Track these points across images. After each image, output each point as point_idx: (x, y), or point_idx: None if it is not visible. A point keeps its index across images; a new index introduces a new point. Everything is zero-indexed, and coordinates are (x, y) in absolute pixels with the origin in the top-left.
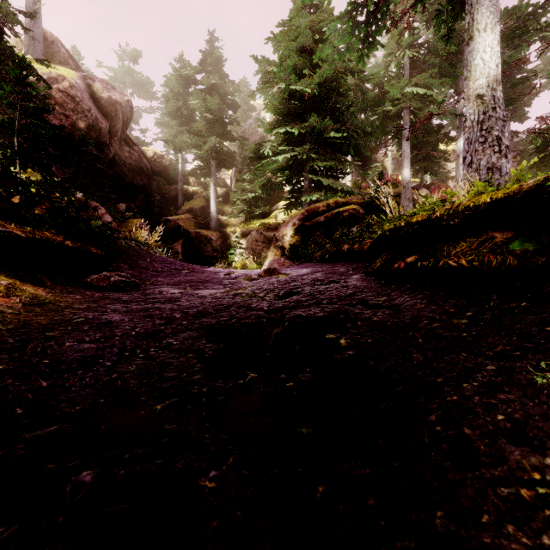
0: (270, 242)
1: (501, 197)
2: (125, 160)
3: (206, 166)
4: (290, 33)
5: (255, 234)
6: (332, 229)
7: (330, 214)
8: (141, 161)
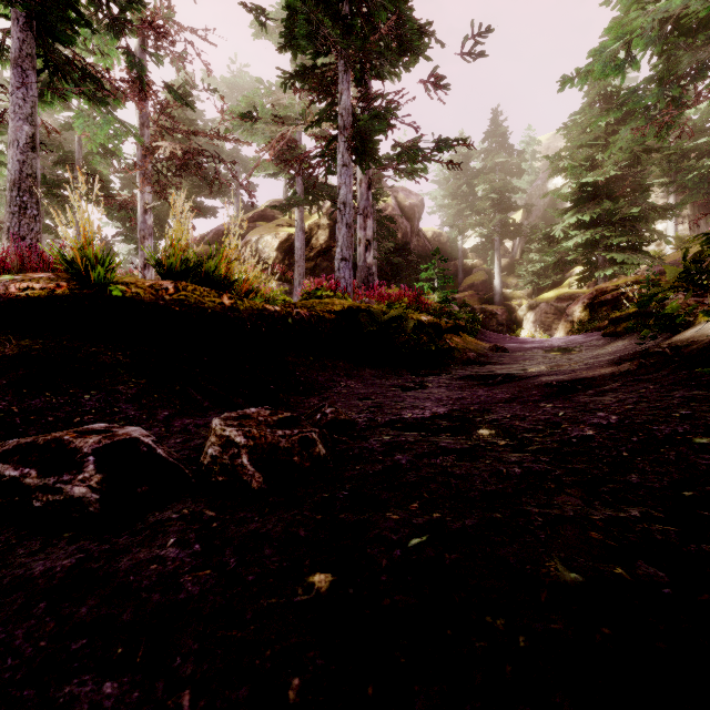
0: (562, 314)
1: (634, 311)
2: (415, 248)
3: (489, 242)
4: (583, 124)
5: (544, 306)
6: (617, 305)
7: (616, 293)
8: (425, 246)
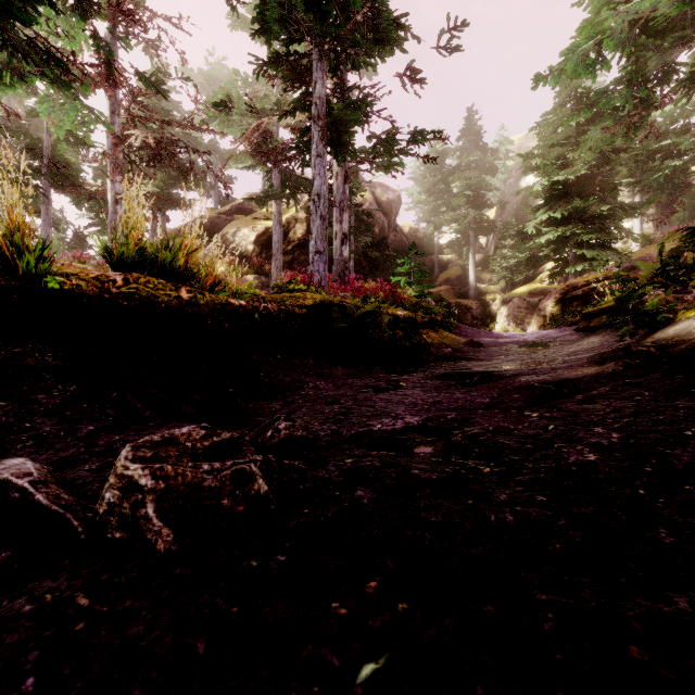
0: (534, 308)
1: (606, 306)
2: (392, 243)
3: (464, 237)
4: (554, 123)
5: (517, 300)
6: (587, 300)
7: (586, 289)
8: (402, 241)
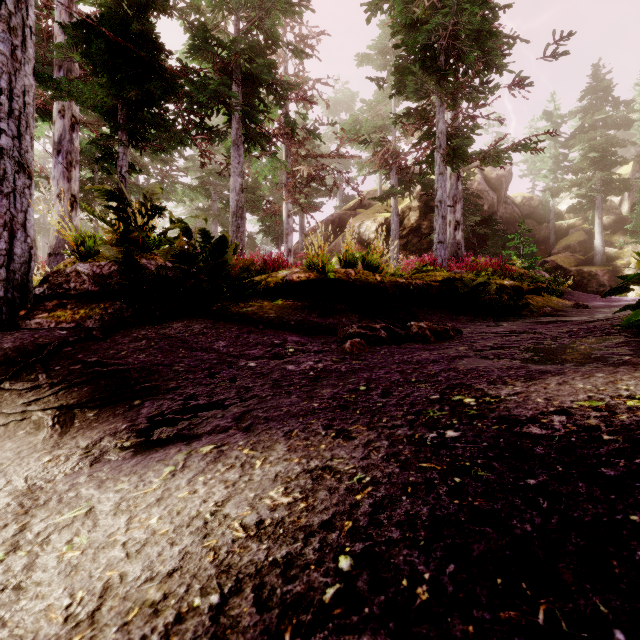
0: None
1: None
2: (502, 216)
3: (588, 201)
4: None
5: None
6: None
7: None
8: (513, 212)
